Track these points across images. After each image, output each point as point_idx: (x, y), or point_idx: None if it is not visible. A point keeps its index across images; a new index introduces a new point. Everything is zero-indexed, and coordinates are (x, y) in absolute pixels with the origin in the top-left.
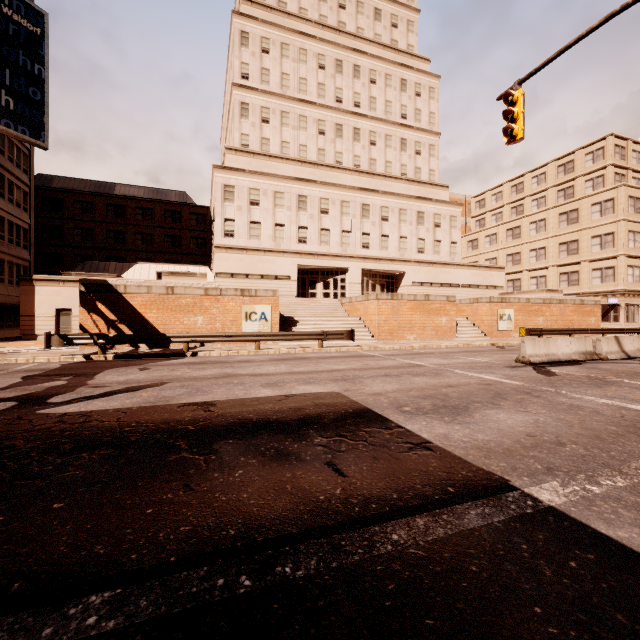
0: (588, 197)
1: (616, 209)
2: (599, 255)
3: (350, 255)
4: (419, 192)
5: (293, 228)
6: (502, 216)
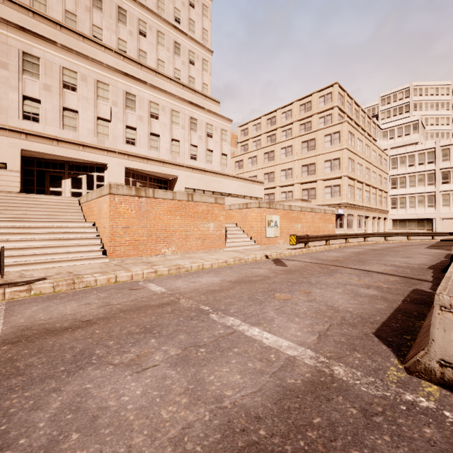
0: (322, 129)
1: (341, 140)
2: (330, 175)
3: (109, 148)
4: (192, 100)
5: (12, 96)
6: (260, 143)
